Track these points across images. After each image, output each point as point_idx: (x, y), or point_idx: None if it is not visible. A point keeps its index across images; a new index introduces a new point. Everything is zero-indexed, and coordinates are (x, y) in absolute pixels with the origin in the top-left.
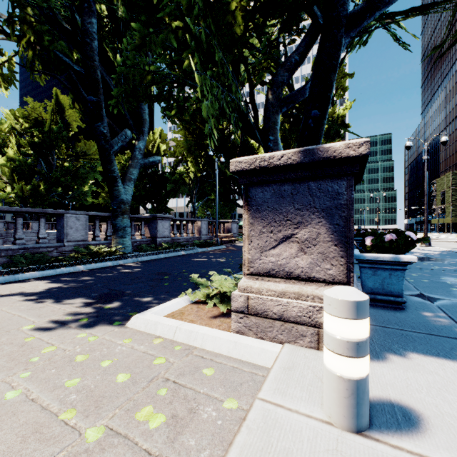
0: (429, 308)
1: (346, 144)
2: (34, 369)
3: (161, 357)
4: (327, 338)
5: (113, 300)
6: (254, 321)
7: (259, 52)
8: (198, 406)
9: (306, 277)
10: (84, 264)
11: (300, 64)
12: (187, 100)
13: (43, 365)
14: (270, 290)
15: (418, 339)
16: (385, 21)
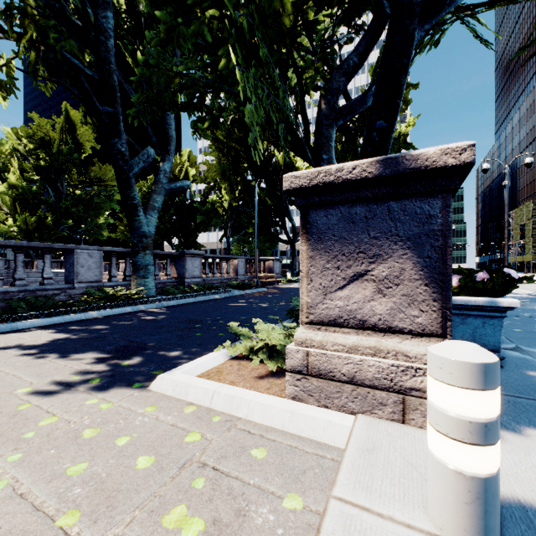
0: (533, 366)
1: (443, 150)
2: (27, 449)
3: (195, 432)
4: (436, 415)
5: (133, 355)
6: (316, 384)
7: (309, 53)
8: (248, 506)
9: (386, 327)
10: (98, 310)
11: (360, 68)
12: (223, 109)
13: (40, 443)
14: (337, 343)
15: (532, 408)
16: (464, 12)
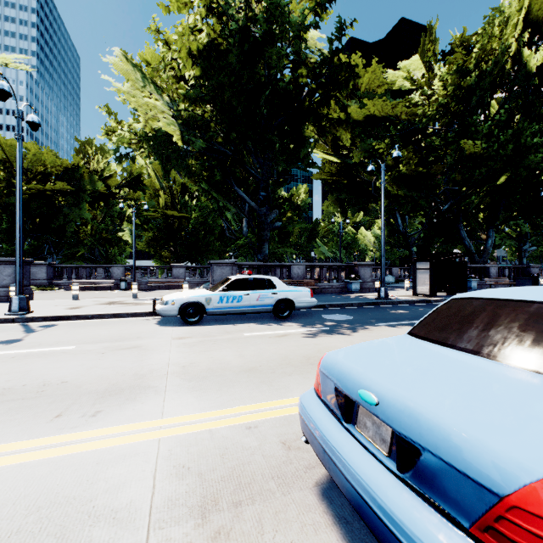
0: None
1: None
2: None
3: None
4: None
5: None
6: None
7: None
8: None
9: None
10: None
11: None
12: None
13: None
14: None
15: None
16: None
